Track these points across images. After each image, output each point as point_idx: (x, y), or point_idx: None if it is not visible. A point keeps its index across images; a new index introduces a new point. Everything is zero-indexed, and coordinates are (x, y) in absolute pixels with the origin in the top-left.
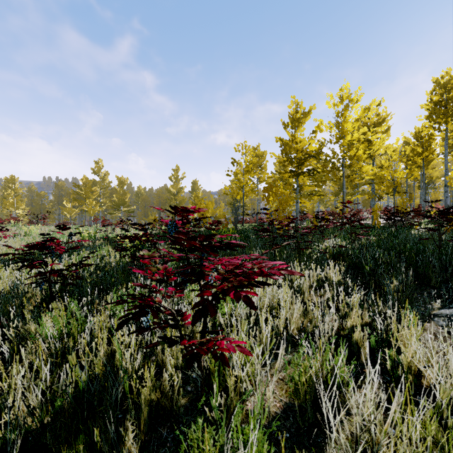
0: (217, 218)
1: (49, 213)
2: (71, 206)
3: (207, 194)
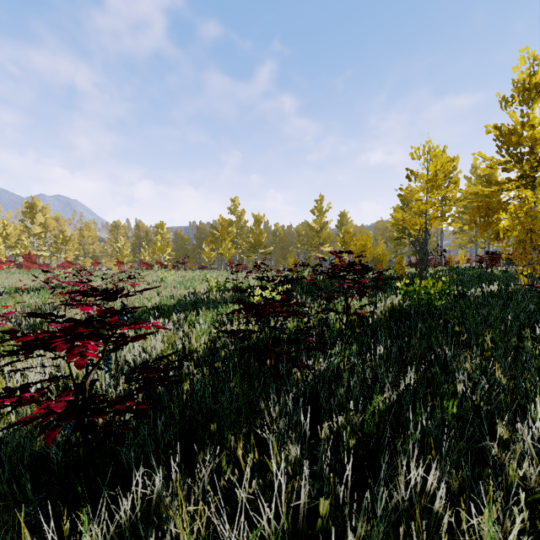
0: (376, 260)
1: (191, 257)
2: (209, 249)
3: (359, 228)
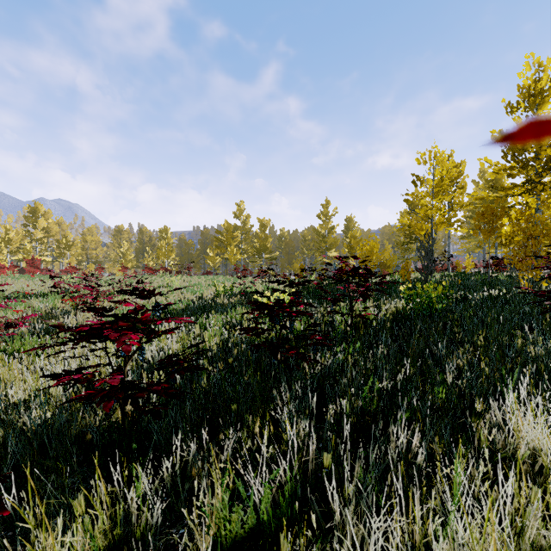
0: (382, 265)
1: (196, 262)
2: (214, 254)
3: (365, 233)
